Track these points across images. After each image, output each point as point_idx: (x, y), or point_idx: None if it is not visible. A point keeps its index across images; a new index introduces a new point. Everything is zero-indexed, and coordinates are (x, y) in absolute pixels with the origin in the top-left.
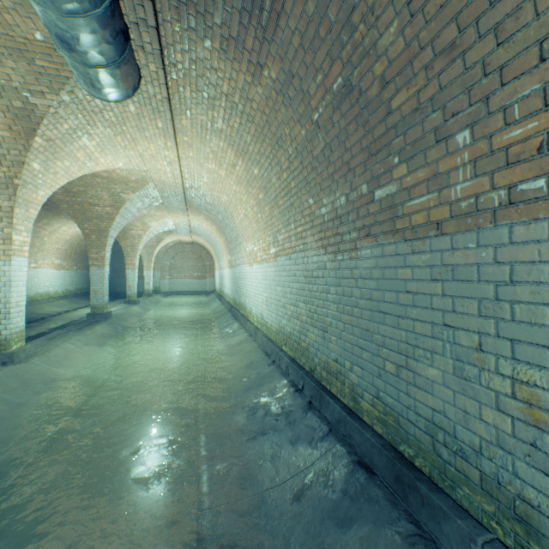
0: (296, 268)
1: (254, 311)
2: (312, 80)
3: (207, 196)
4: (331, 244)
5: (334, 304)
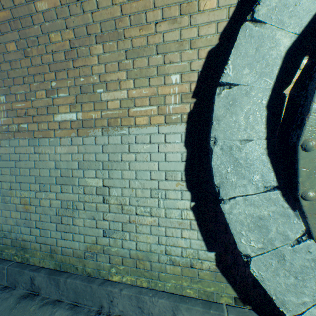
0: None
1: None
2: None
3: None
4: None
5: None
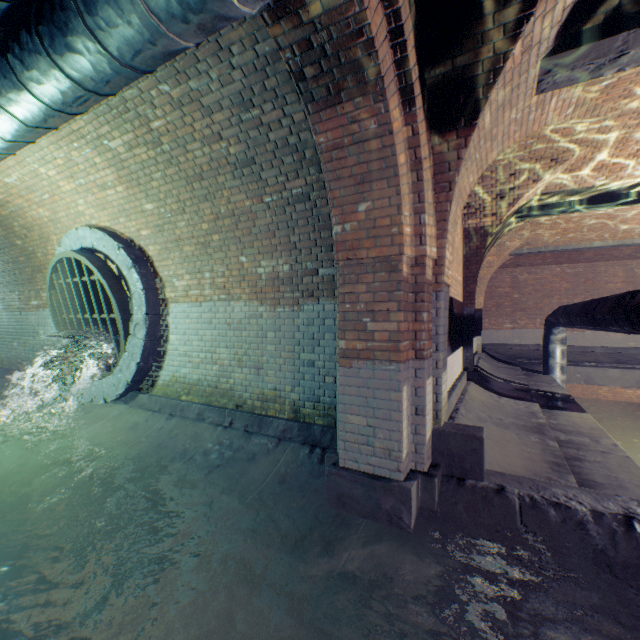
0: None
1: None
2: None
3: None
4: None
5: None
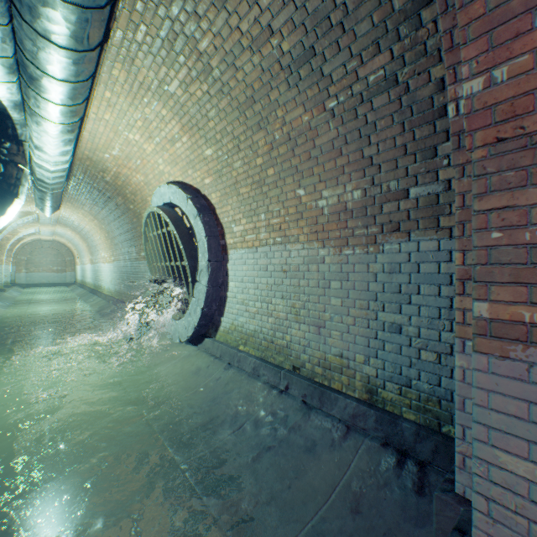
0: (119, 266)
1: (106, 287)
2: (116, 220)
3: (75, 222)
4: (125, 260)
5: (126, 277)
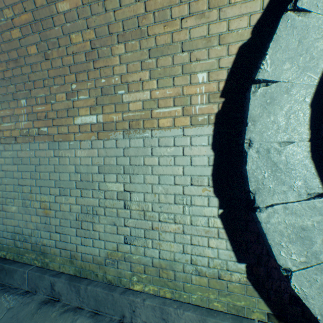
0: None
1: None
2: None
3: None
4: None
5: None
